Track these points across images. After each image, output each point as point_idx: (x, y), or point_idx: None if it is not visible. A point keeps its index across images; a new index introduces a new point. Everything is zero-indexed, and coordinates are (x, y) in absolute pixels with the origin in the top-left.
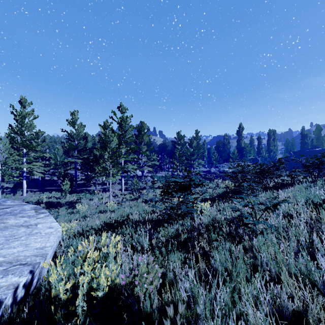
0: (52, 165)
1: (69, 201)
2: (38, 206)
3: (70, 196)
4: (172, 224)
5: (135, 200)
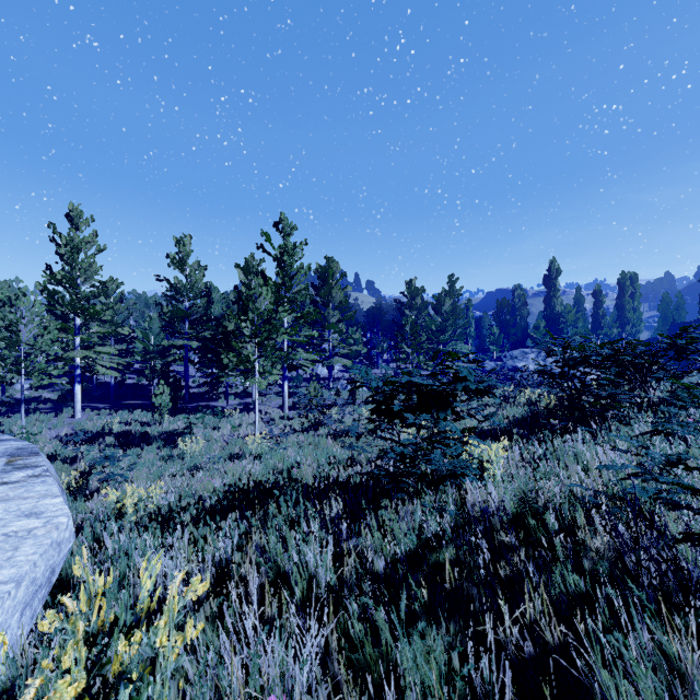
0: (138, 354)
1: (169, 431)
2: (30, 447)
3: (171, 421)
4: (402, 500)
5: (312, 431)
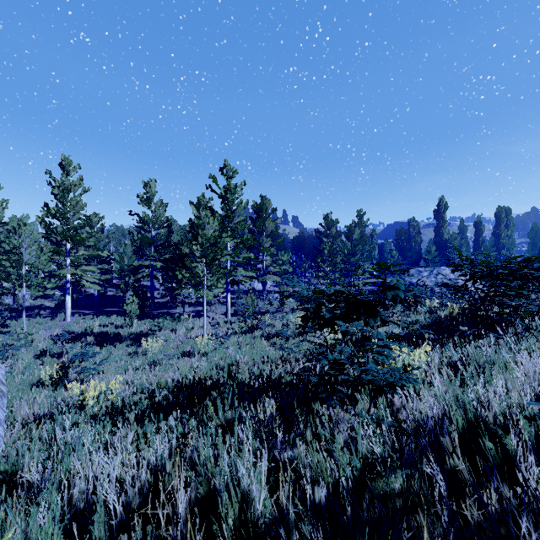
0: (115, 272)
1: (136, 332)
2: None
3: (139, 324)
4: None
5: (250, 333)
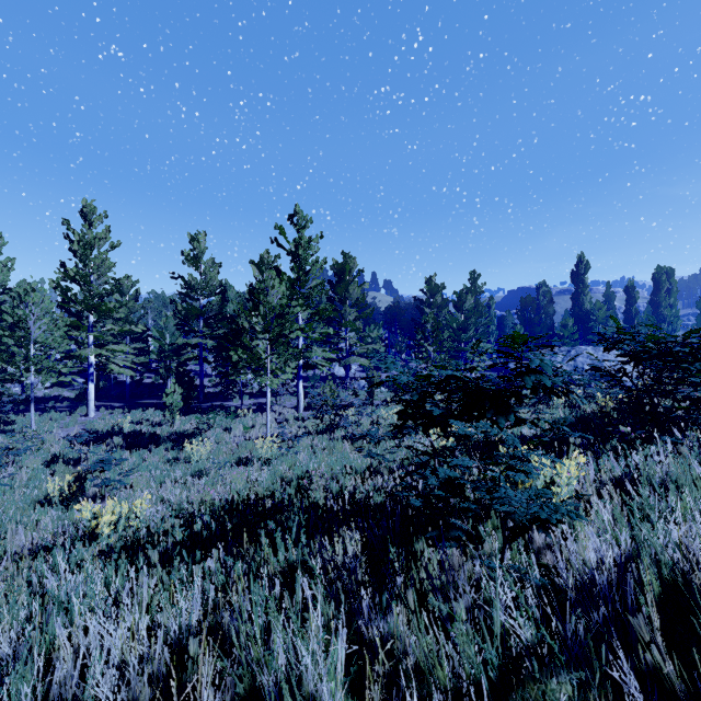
0: (154, 353)
1: (179, 431)
2: None
3: (183, 421)
4: None
5: (328, 433)
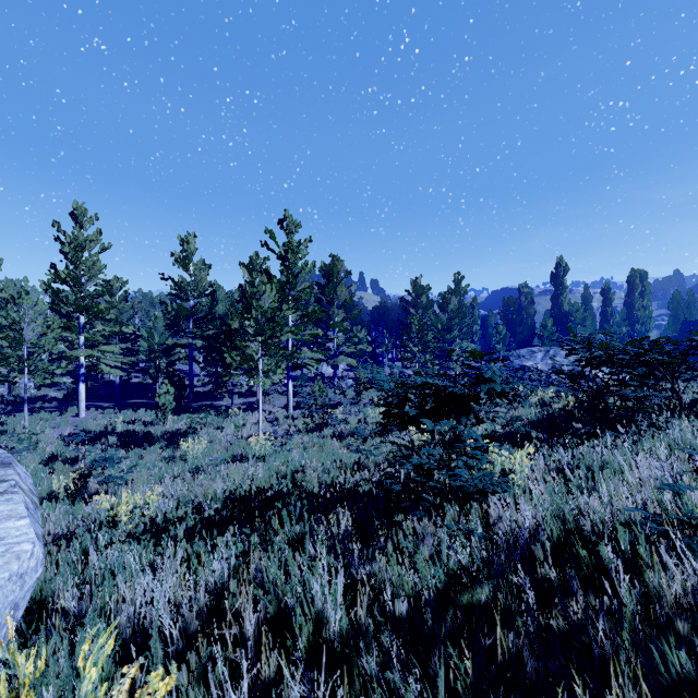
0: (143, 353)
1: (172, 430)
2: (3, 457)
3: (175, 420)
4: None
5: (317, 431)
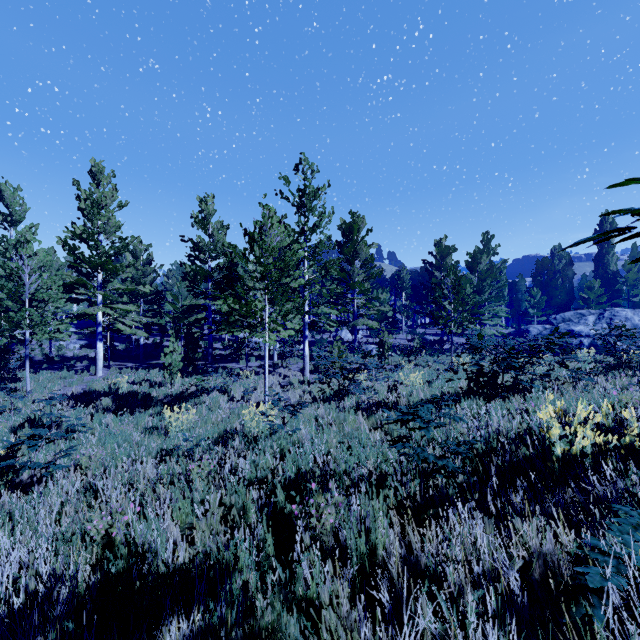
0: (168, 316)
1: (175, 393)
2: None
3: (183, 382)
4: None
5: (336, 401)
